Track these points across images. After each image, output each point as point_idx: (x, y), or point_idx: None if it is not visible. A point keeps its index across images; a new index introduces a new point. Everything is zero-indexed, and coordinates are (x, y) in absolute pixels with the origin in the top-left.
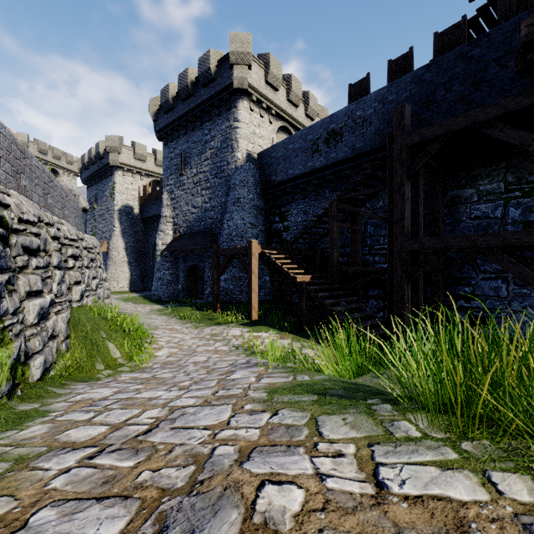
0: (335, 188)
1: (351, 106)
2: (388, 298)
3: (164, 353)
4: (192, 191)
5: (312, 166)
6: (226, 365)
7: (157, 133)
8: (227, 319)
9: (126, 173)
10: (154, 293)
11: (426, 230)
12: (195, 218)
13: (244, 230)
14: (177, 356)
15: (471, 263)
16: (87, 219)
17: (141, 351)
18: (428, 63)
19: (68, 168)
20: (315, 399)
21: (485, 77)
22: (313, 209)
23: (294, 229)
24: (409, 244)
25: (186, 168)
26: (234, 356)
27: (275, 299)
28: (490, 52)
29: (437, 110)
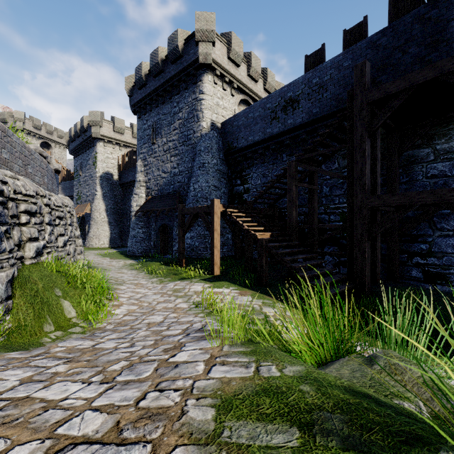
0: (292, 152)
1: (308, 74)
2: (347, 255)
3: (123, 311)
4: (162, 158)
5: (271, 132)
6: (179, 332)
7: (132, 107)
8: (190, 274)
9: (106, 144)
10: (129, 249)
11: (381, 190)
12: (165, 182)
13: (208, 192)
14: (134, 315)
15: (428, 220)
16: (73, 184)
17: (99, 309)
18: (384, 28)
19: (59, 142)
20: (297, 443)
21: (443, 36)
22: (271, 172)
23: (254, 190)
24: (370, 200)
25: (157, 138)
26: (192, 316)
27: (237, 255)
28: (448, 12)
29: (393, 73)
